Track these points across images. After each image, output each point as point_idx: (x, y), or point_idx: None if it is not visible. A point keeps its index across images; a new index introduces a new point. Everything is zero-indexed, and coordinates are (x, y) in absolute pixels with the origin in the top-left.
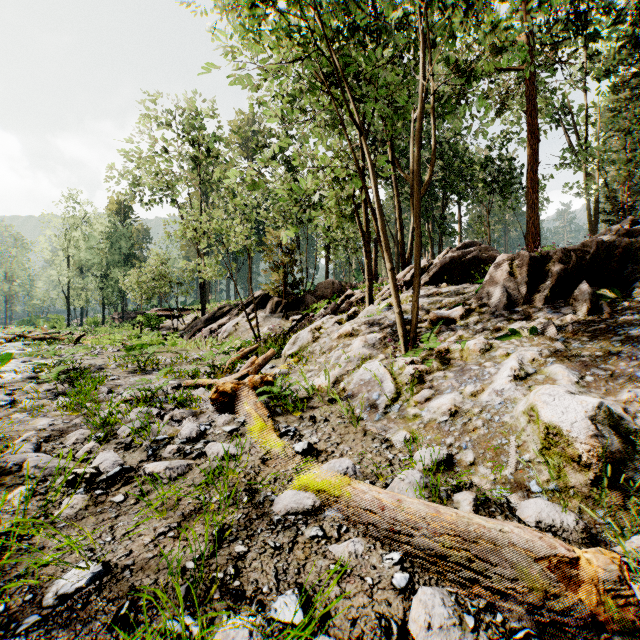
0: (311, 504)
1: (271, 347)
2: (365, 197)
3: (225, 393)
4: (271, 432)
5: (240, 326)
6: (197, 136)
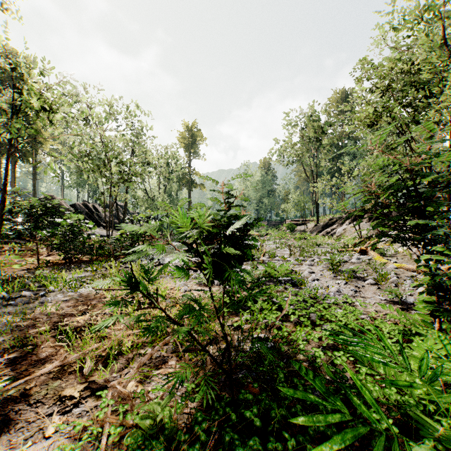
0: (396, 267)
1: (371, 240)
2: (428, 167)
3: (363, 250)
4: (382, 258)
5: (347, 230)
6: (316, 126)
